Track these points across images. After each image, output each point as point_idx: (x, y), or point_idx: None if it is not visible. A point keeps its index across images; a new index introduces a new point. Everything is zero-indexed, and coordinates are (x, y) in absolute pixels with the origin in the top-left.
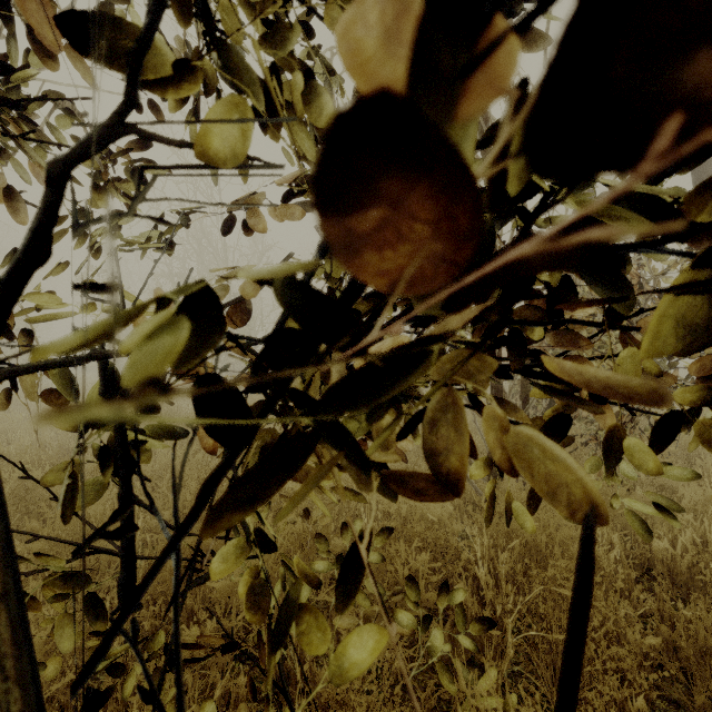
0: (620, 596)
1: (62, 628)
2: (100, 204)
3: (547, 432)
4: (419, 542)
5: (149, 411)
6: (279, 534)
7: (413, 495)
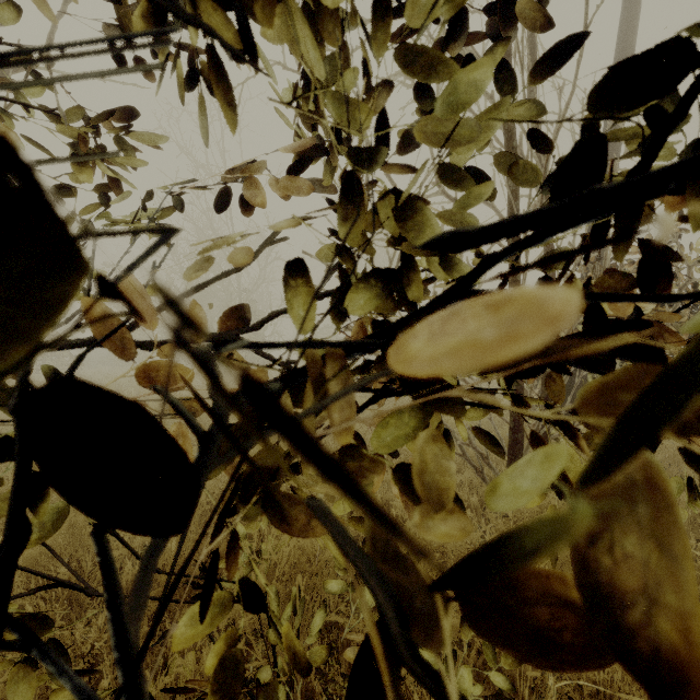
0: None
1: (18, 682)
2: (79, 176)
3: None
4: (438, 555)
5: None
6: (284, 549)
7: (540, 653)
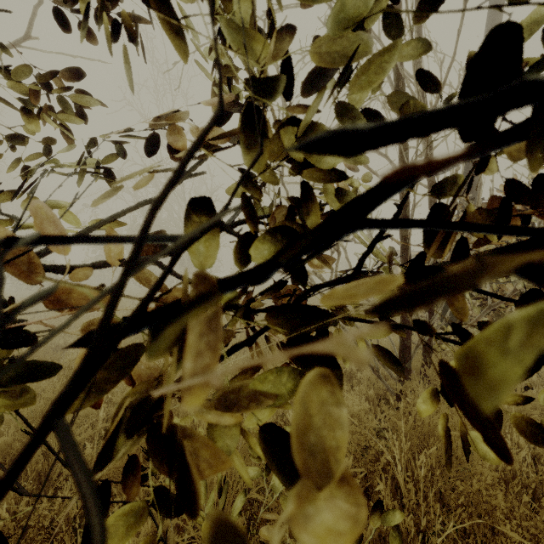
0: (532, 499)
1: None
2: (30, 124)
3: (530, 374)
4: None
5: (25, 343)
6: None
7: None
